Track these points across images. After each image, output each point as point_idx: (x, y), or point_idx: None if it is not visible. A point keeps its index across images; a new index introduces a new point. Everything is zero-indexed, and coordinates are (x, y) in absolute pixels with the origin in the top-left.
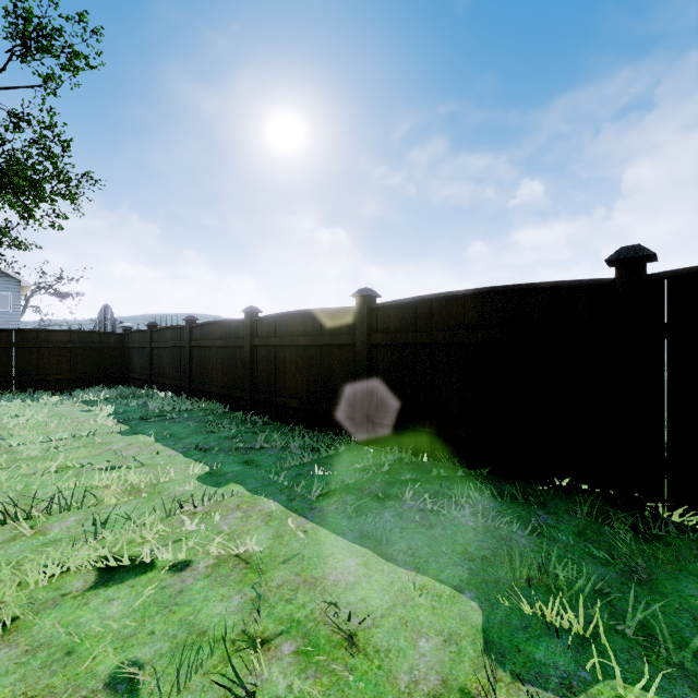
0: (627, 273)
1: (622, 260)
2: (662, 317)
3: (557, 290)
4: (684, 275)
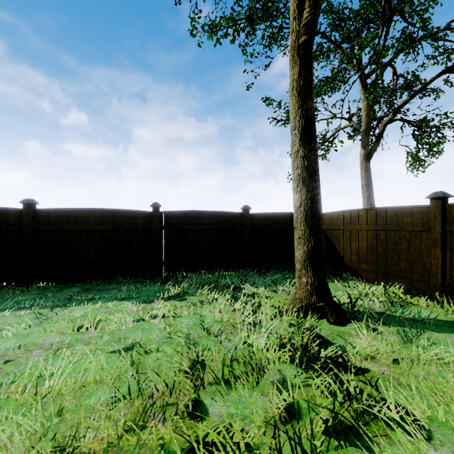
0: (27, 208)
1: (25, 203)
2: (39, 223)
3: (2, 210)
4: (45, 210)
